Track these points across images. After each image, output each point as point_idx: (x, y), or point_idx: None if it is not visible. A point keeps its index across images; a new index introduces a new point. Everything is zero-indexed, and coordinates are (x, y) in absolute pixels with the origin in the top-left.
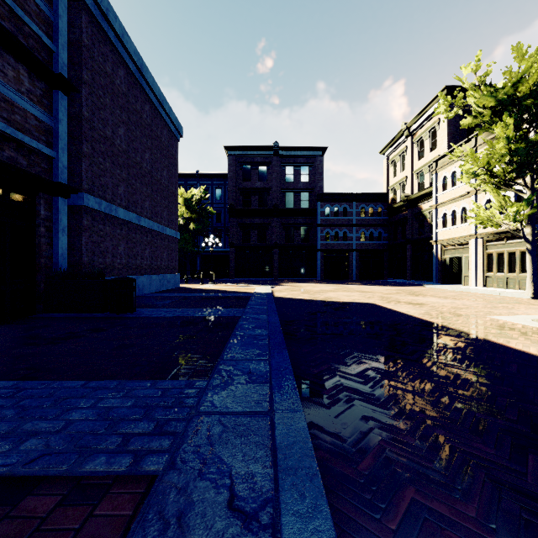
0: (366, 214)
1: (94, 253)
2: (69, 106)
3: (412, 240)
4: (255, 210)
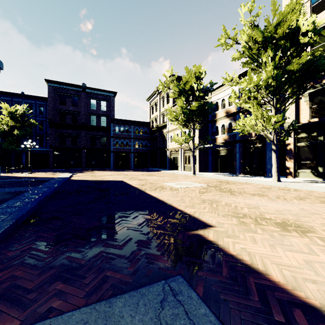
0: (138, 133)
1: None
2: None
3: (159, 148)
4: (69, 124)
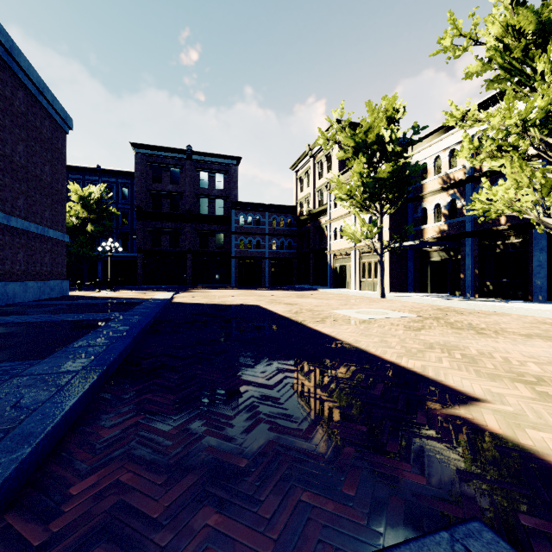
0: (277, 224)
1: None
2: None
3: (314, 250)
4: (166, 214)
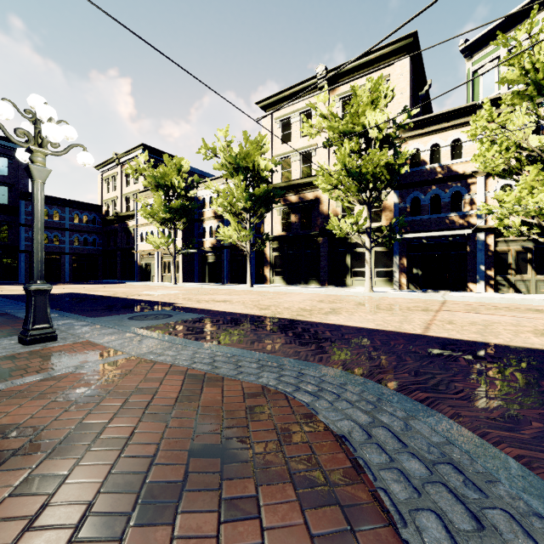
0: (80, 221)
1: None
2: None
3: (121, 249)
4: None
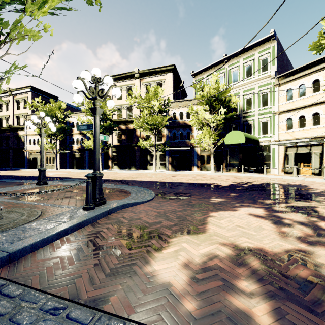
0: None
1: None
2: None
3: (13, 148)
4: None
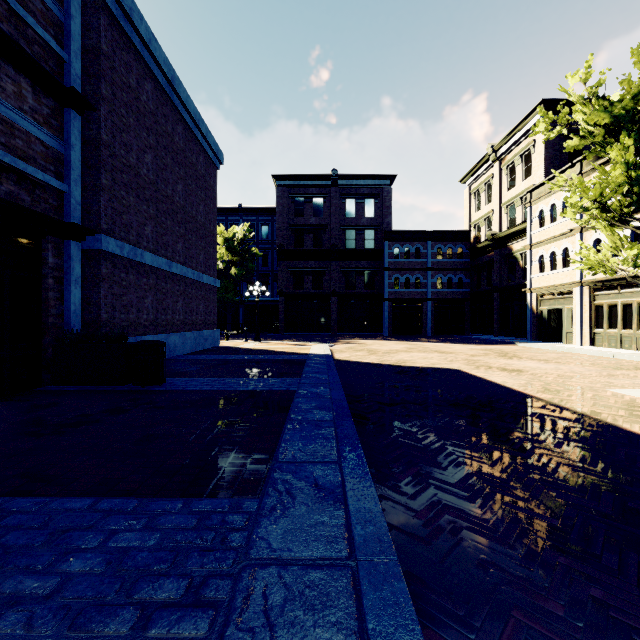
0: (443, 256)
1: (115, 308)
2: (84, 128)
3: (500, 288)
4: (309, 251)
